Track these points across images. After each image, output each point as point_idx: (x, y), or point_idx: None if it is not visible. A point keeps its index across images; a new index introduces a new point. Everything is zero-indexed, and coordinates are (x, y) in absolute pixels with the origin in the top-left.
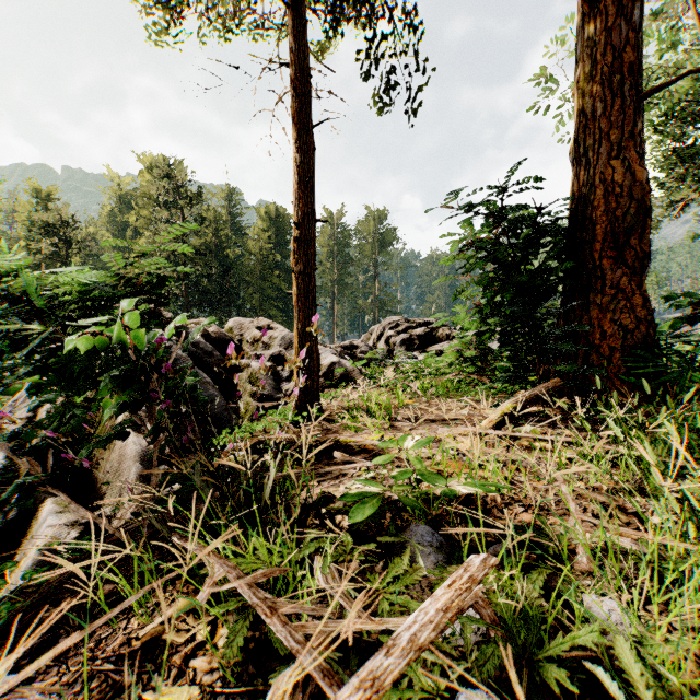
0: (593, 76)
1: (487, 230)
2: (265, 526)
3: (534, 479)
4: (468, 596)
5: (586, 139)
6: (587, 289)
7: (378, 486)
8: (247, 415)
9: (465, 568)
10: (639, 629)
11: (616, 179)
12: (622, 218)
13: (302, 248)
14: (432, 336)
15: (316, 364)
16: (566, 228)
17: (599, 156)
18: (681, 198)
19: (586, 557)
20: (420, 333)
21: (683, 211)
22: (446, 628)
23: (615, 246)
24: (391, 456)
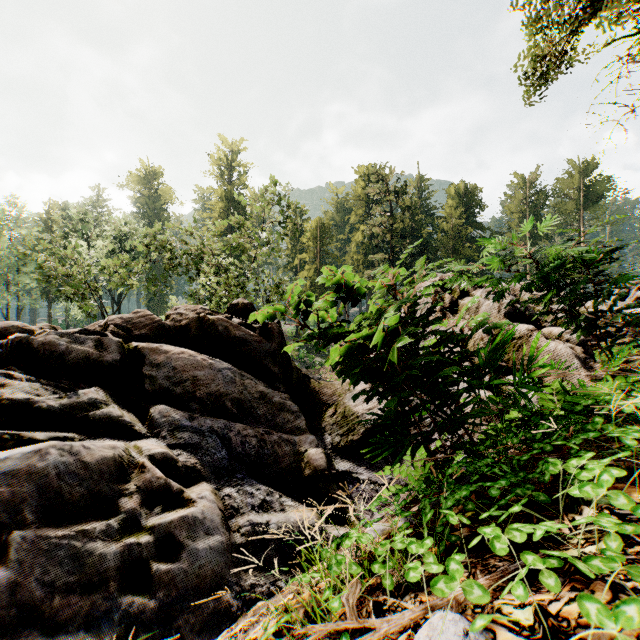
0: None
1: None
2: None
3: None
4: None
5: None
6: None
7: None
8: None
9: None
10: None
11: None
12: None
13: None
14: None
15: None
16: None
17: None
18: None
19: None
20: None
21: None
22: None
23: None
24: None
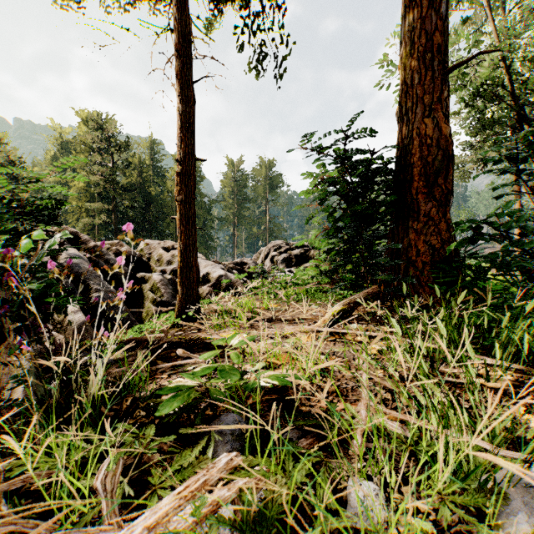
0: (412, 53)
1: (335, 171)
2: (94, 419)
3: (345, 368)
4: (234, 489)
5: (407, 102)
6: (407, 217)
7: (198, 380)
8: (148, 317)
9: (208, 470)
10: (387, 514)
11: (428, 133)
12: (432, 163)
13: (183, 181)
14: (306, 256)
15: (195, 276)
16: (390, 169)
17: (416, 115)
18: (486, 156)
19: (361, 441)
20: (297, 253)
21: (486, 166)
22: (192, 530)
23: (427, 184)
24: (215, 353)
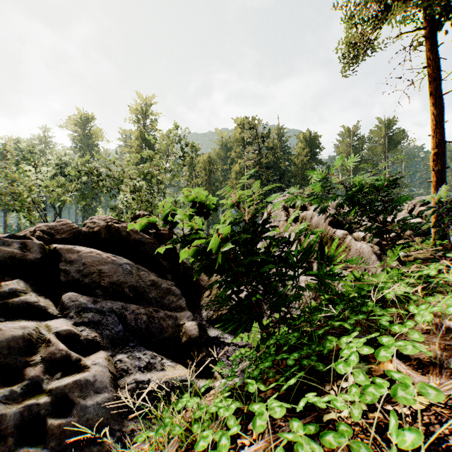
0: None
1: None
2: None
3: None
4: None
5: None
6: None
7: None
8: None
9: None
10: None
11: None
12: None
13: (439, 158)
14: None
15: None
16: None
17: None
18: None
19: None
20: None
21: None
22: None
23: None
24: None
